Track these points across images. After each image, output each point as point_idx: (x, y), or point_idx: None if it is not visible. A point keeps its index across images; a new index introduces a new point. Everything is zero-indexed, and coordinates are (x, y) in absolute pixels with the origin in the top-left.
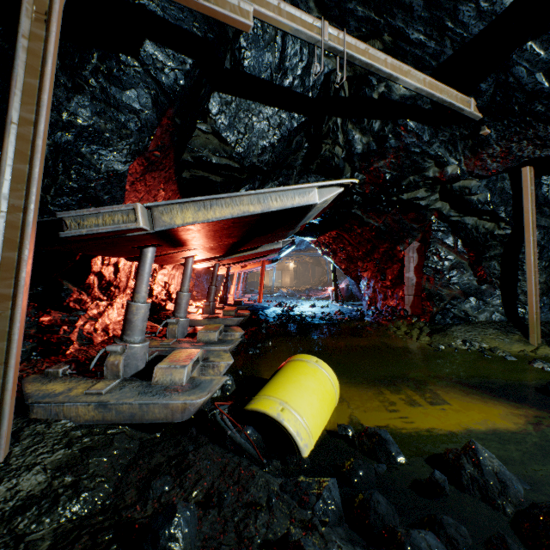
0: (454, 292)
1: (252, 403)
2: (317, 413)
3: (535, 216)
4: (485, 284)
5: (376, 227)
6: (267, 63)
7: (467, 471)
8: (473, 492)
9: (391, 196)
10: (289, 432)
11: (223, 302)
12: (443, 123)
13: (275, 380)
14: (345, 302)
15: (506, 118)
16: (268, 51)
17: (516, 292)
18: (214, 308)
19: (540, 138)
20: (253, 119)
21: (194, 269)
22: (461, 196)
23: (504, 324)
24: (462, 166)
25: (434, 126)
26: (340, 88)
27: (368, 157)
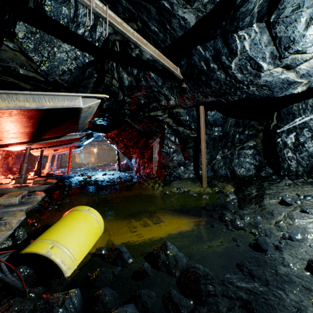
0: (174, 164)
1: (27, 247)
2: (82, 244)
3: (205, 129)
4: (187, 160)
5: (139, 129)
6: (64, 14)
7: (161, 258)
8: (163, 269)
9: (145, 113)
10: (55, 262)
11: (37, 174)
12: (167, 78)
13: (53, 226)
14: (125, 171)
15: (192, 80)
16: (65, 6)
17: (199, 163)
18: (26, 179)
19: (204, 93)
20: (54, 49)
21: (14, 151)
22: (177, 116)
23: (194, 179)
24: (176, 101)
25: (163, 78)
26: (114, 45)
27: (131, 89)
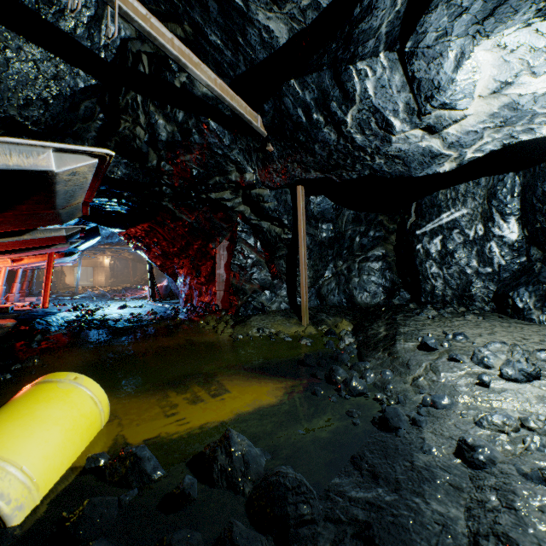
0: (255, 287)
1: None
2: (56, 451)
3: (307, 226)
4: (276, 279)
5: (189, 223)
6: None
7: (219, 463)
8: (222, 484)
9: (201, 193)
10: None
11: None
12: (241, 132)
13: None
14: (165, 300)
15: (283, 140)
16: None
17: (296, 285)
18: None
19: (304, 163)
20: (7, 52)
21: None
22: (258, 202)
23: (288, 311)
24: (257, 175)
25: (234, 133)
26: (139, 60)
27: (174, 148)
